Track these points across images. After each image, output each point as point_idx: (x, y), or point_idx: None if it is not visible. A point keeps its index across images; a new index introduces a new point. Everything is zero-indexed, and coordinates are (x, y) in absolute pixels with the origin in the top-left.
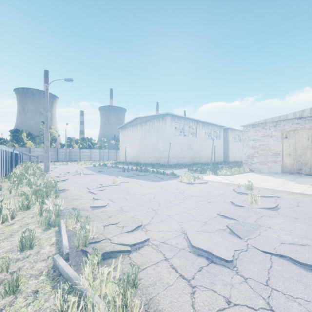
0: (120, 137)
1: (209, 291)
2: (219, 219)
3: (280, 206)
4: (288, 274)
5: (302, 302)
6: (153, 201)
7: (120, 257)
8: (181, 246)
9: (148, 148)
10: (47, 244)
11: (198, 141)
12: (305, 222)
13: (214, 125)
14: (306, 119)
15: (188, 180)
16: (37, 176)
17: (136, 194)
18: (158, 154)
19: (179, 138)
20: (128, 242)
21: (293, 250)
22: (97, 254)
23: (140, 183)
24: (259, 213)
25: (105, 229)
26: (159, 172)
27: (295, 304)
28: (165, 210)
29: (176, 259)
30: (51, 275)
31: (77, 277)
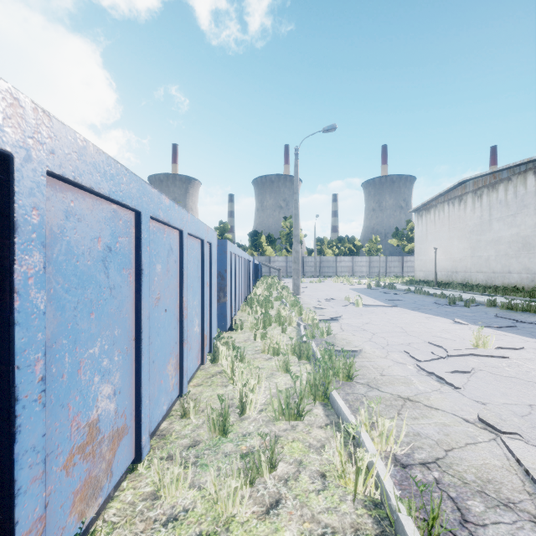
0: (416, 230)
1: None
2: None
3: None
4: None
5: None
6: None
7: None
8: None
9: (501, 248)
10: None
11: None
12: None
13: None
14: None
15: None
16: (286, 304)
17: None
18: None
19: None
20: None
21: None
22: None
23: None
24: None
25: None
26: None
27: None
28: None
29: None
30: None
31: None
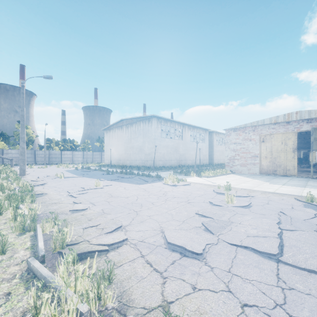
0: (105, 139)
1: (178, 280)
2: (196, 218)
3: (252, 204)
4: (249, 261)
5: (255, 283)
6: (135, 203)
7: (97, 256)
8: (158, 243)
9: (134, 150)
10: (21, 249)
11: (184, 144)
12: (271, 217)
13: (199, 128)
14: (280, 124)
15: (172, 182)
16: (11, 180)
17: (119, 197)
18: (144, 157)
19: (165, 141)
20: (106, 242)
21: (256, 241)
22: (72, 252)
23: (124, 186)
24: (233, 211)
25: (84, 232)
26: (144, 175)
27: (249, 285)
28: (146, 211)
29: (152, 255)
30: (25, 278)
31: (52, 276)
